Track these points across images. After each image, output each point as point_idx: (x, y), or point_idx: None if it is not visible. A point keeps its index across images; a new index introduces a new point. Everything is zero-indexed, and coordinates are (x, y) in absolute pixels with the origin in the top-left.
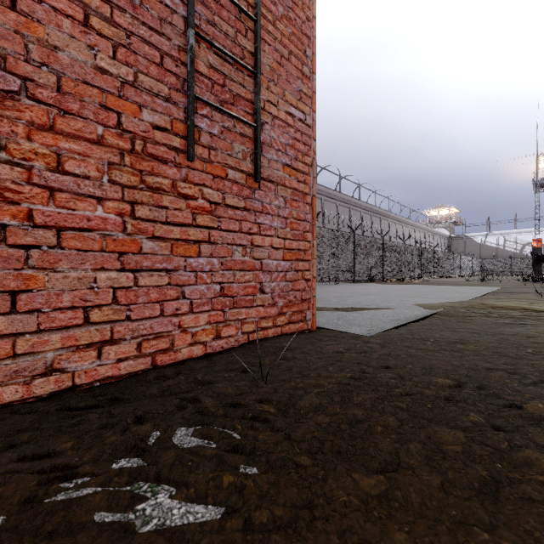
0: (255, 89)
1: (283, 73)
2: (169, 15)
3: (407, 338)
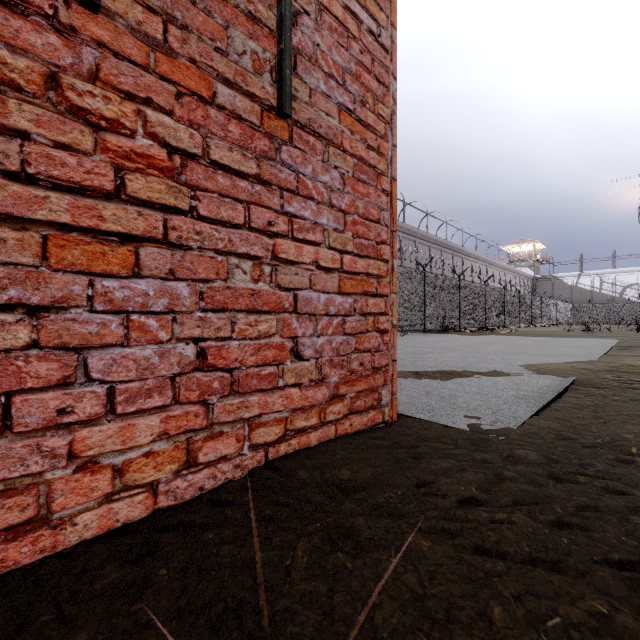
0: None
1: None
2: None
3: (582, 446)
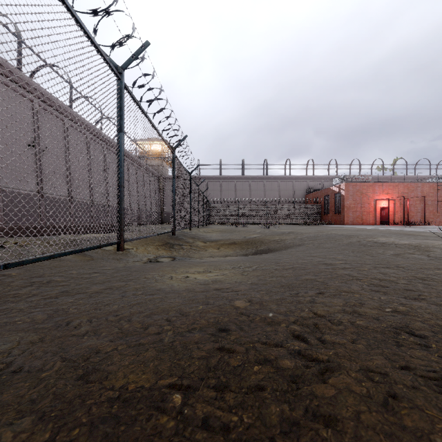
0: None
1: None
2: (435, 204)
3: None
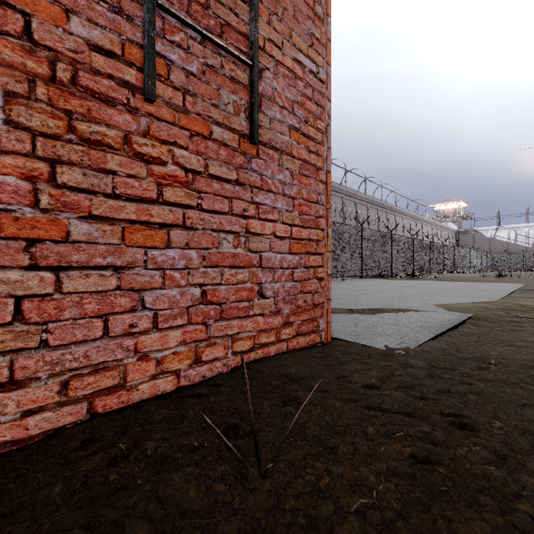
0: (251, 14)
1: (289, 7)
2: None
3: (457, 358)
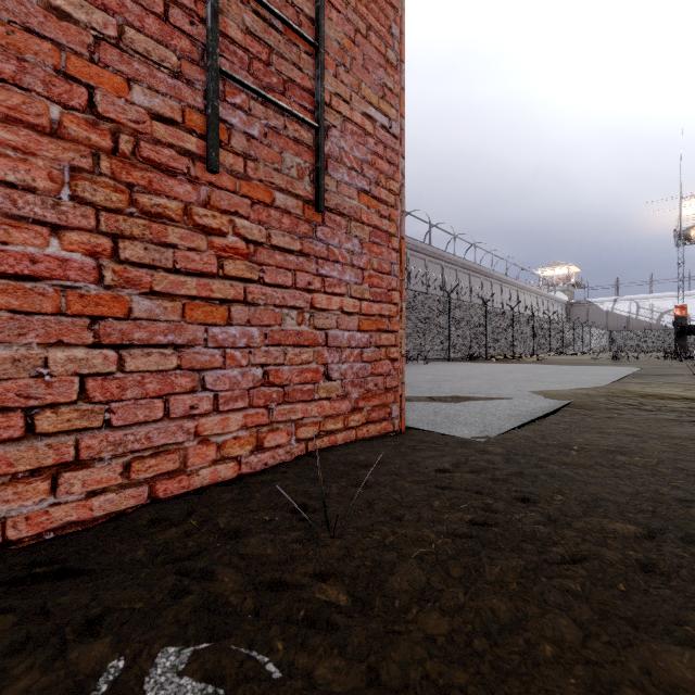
0: (316, 71)
1: (358, 56)
2: None
3: (539, 445)
